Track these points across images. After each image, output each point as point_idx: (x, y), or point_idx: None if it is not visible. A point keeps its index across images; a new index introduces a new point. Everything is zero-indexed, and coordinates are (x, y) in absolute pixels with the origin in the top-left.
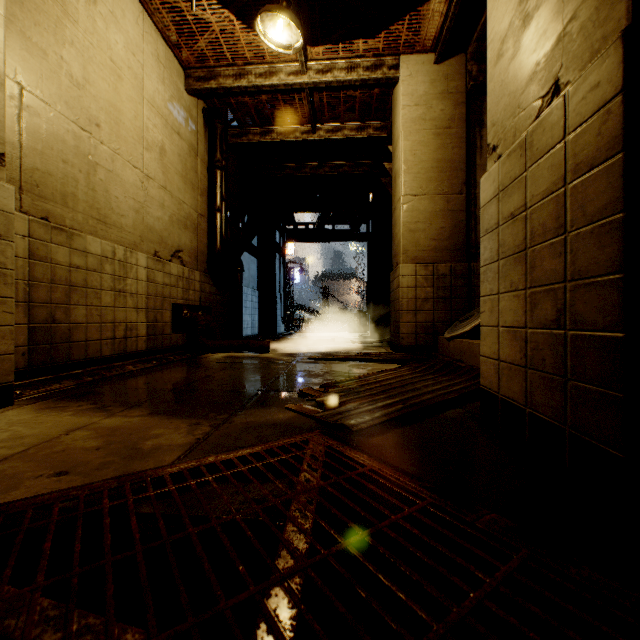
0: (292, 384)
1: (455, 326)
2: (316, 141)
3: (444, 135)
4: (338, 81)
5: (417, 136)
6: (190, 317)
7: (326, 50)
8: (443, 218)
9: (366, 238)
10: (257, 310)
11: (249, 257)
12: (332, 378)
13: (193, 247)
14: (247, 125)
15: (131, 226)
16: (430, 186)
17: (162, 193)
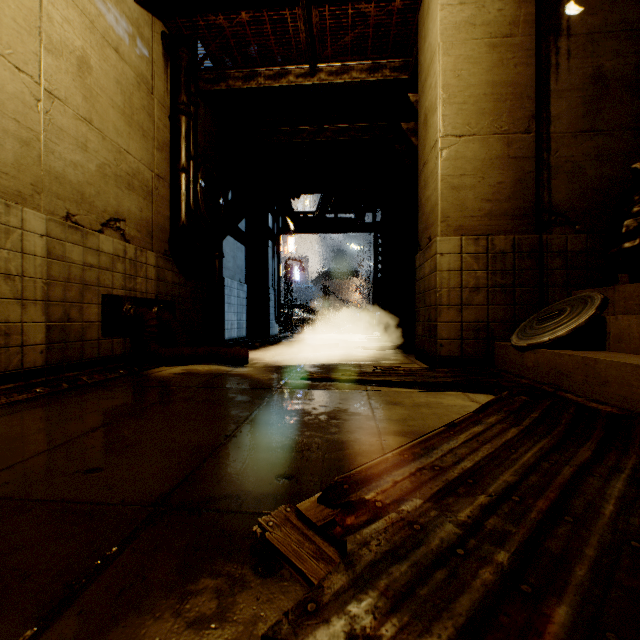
0: (254, 467)
1: (530, 328)
2: (315, 87)
3: (503, 47)
4: None
5: (463, 49)
6: (134, 315)
7: None
8: (501, 169)
9: (372, 228)
10: (245, 308)
11: (234, 243)
12: (345, 438)
13: (144, 218)
14: (225, 65)
15: (10, 164)
16: (482, 122)
17: (83, 128)
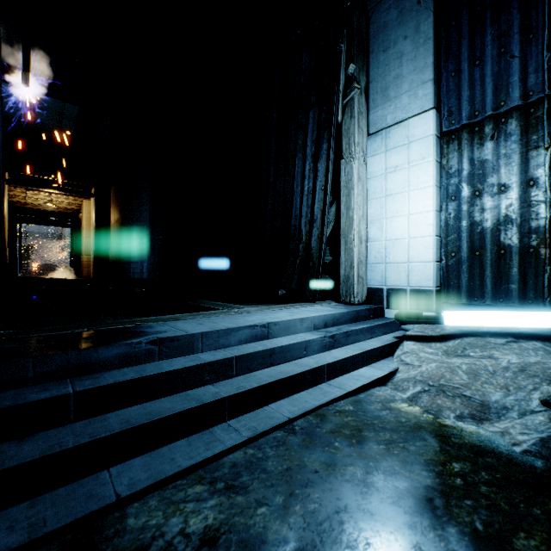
0: None
1: None
2: None
3: None
4: (63, 201)
5: (89, 222)
6: None
7: (59, 195)
8: None
9: (71, 227)
10: None
11: None
12: None
13: None
14: (17, 196)
15: None
16: None
17: None
